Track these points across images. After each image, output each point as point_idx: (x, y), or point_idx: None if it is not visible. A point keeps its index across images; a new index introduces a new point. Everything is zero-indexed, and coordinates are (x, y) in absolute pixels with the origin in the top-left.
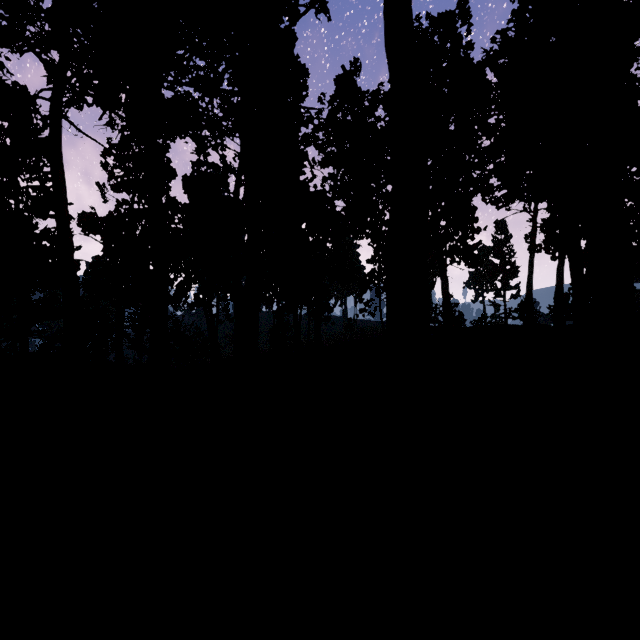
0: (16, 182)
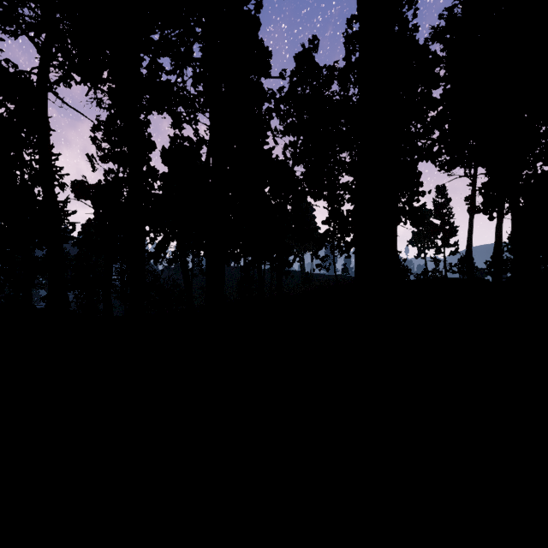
0: (21, 156)
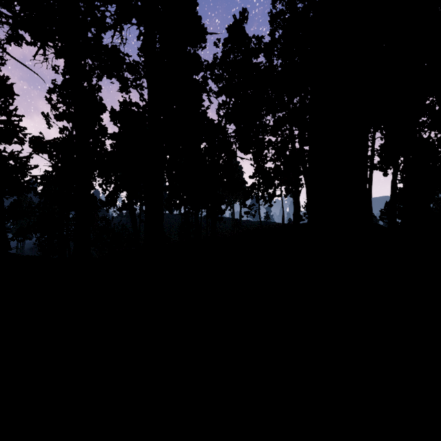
0: None
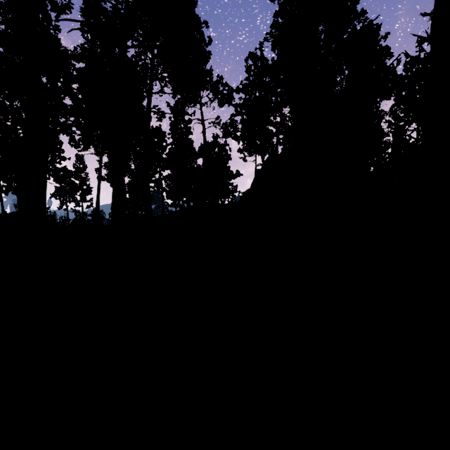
0: None
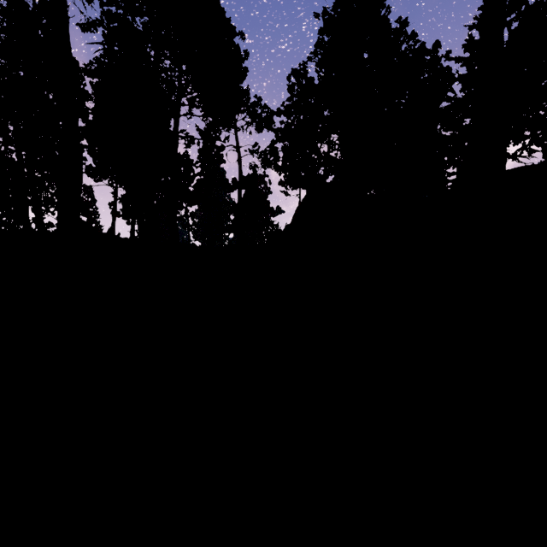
0: None
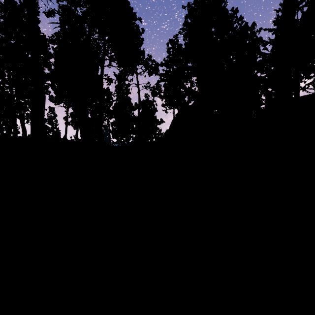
0: None
